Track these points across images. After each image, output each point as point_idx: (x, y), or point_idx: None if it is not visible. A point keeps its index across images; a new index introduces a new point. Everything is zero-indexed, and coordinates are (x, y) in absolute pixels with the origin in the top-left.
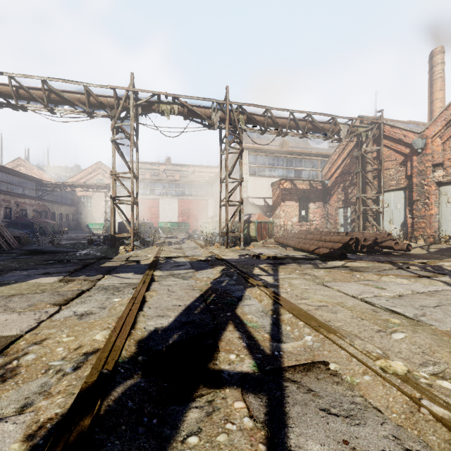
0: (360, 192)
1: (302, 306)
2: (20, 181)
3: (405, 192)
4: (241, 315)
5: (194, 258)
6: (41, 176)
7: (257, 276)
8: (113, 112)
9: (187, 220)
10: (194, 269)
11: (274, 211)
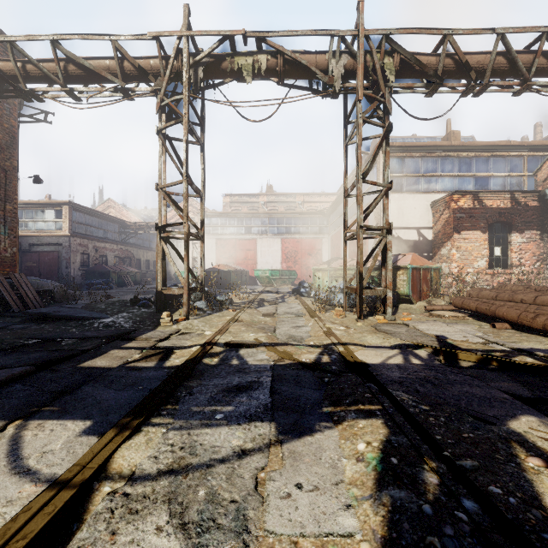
0: None
1: None
2: (101, 222)
3: None
4: None
5: (288, 356)
6: (130, 218)
7: None
8: (158, 82)
9: (293, 267)
10: (276, 420)
11: (437, 250)
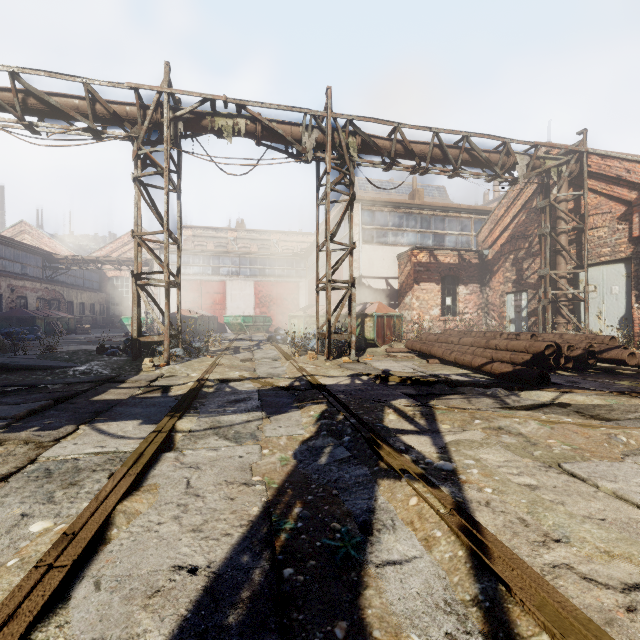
0: (547, 267)
1: (574, 591)
2: (18, 254)
3: (628, 265)
4: (383, 639)
5: (269, 384)
6: (55, 248)
7: (396, 436)
8: (135, 130)
9: (267, 313)
10: (265, 411)
11: (402, 299)
